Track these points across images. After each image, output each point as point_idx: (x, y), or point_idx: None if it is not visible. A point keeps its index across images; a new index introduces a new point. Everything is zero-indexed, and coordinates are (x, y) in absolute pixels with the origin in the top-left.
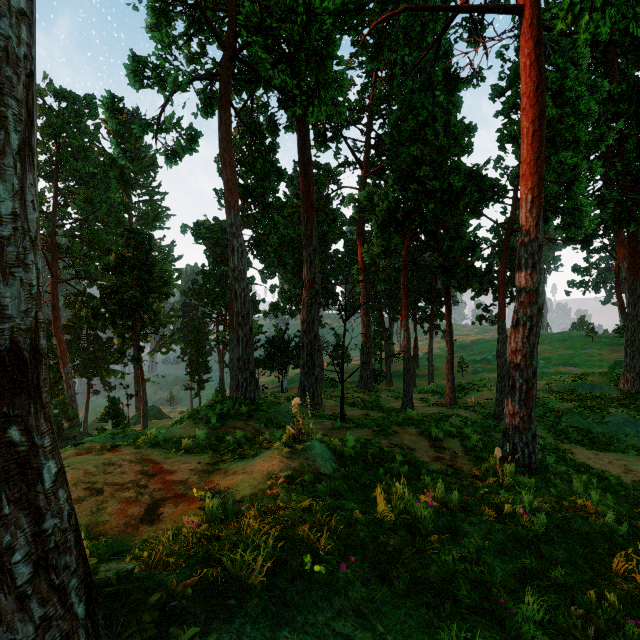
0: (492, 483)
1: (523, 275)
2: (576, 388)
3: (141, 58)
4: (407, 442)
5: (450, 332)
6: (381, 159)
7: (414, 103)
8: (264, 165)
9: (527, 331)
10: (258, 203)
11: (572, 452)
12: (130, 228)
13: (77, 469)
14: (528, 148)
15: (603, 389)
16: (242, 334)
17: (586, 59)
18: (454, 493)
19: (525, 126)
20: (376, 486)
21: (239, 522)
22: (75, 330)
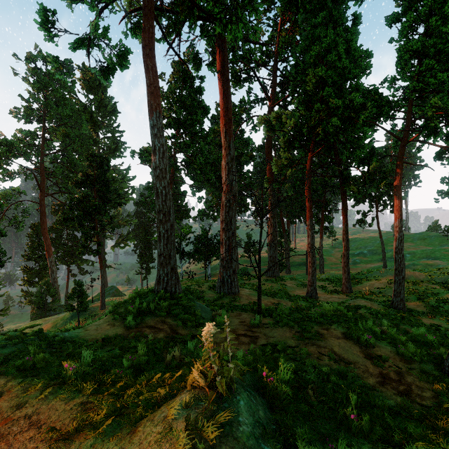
0: None
1: None
2: None
3: None
4: (337, 350)
5: (346, 231)
6: (284, 95)
7: (316, 36)
8: (192, 103)
9: None
10: (188, 133)
11: None
12: (92, 153)
13: None
14: None
15: None
16: (163, 230)
17: None
18: None
19: None
20: None
21: None
22: (58, 230)
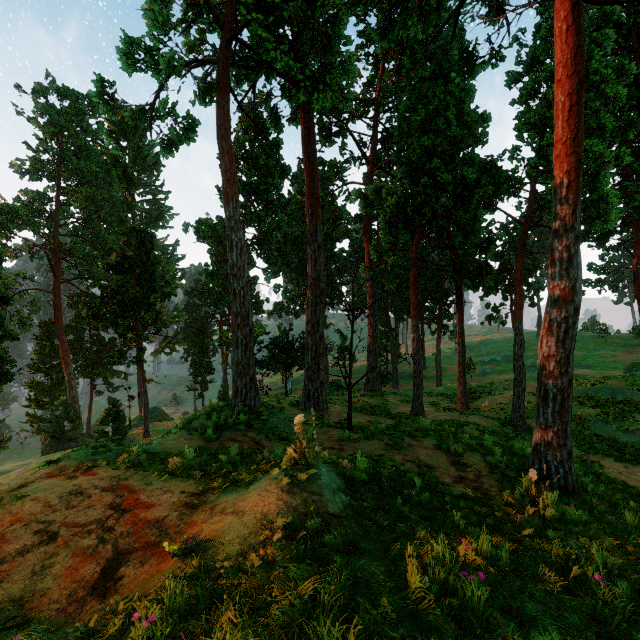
0: (530, 514)
1: (557, 270)
2: (595, 392)
3: (133, 39)
4: (423, 458)
5: (462, 333)
6: (388, 154)
7: (424, 92)
8: (267, 161)
9: (562, 334)
10: (261, 200)
11: (601, 465)
12: (131, 226)
13: (36, 501)
14: (564, 125)
15: (625, 394)
16: (241, 336)
17: (611, 40)
18: (503, 548)
19: (560, 100)
20: (397, 526)
21: (214, 616)
22: (78, 330)
